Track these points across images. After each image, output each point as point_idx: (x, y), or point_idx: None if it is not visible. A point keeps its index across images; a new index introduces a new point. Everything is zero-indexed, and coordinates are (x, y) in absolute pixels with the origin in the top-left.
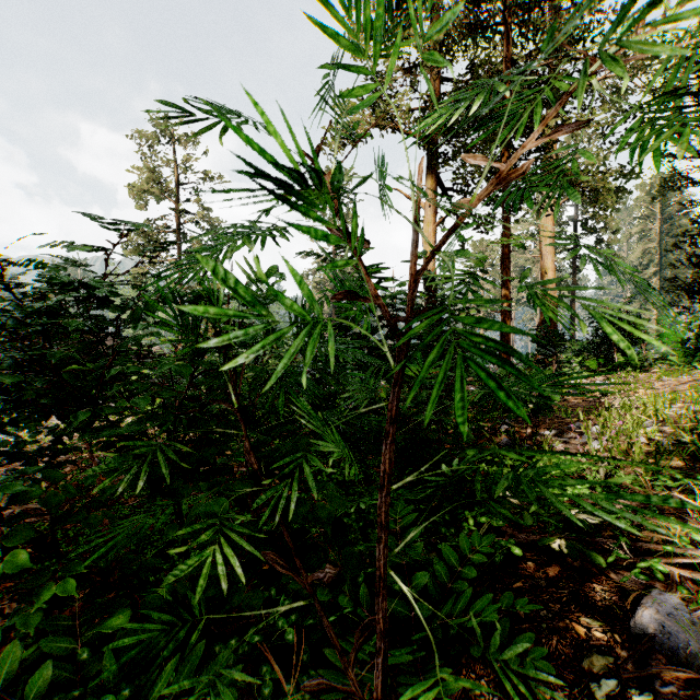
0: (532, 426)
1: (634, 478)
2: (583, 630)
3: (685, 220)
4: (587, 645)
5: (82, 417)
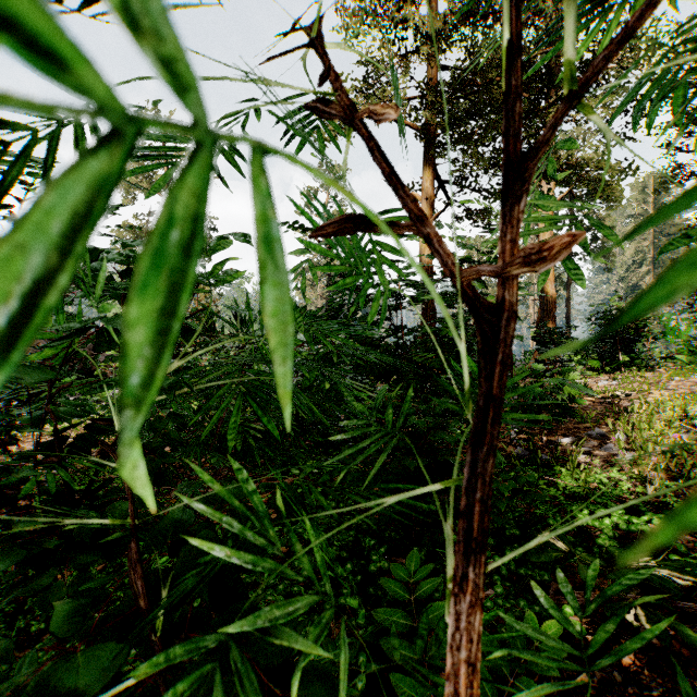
0: (546, 432)
1: None
2: None
3: (678, 219)
4: None
5: None
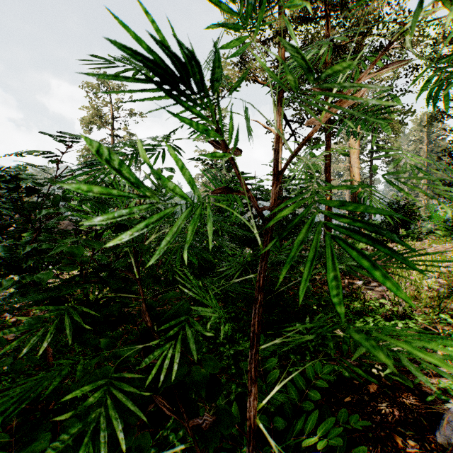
0: (348, 278)
1: (424, 316)
2: (400, 438)
3: (443, 142)
4: (405, 452)
5: (14, 280)
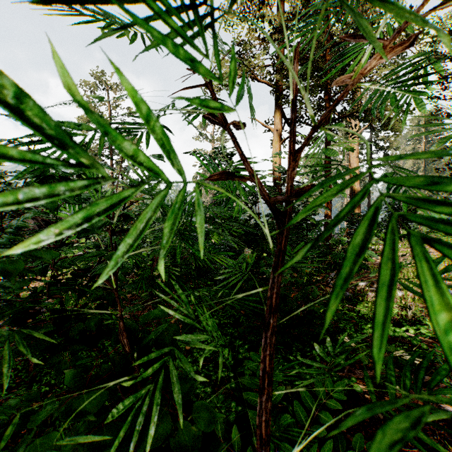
0: None
1: None
2: None
3: None
4: None
5: None
